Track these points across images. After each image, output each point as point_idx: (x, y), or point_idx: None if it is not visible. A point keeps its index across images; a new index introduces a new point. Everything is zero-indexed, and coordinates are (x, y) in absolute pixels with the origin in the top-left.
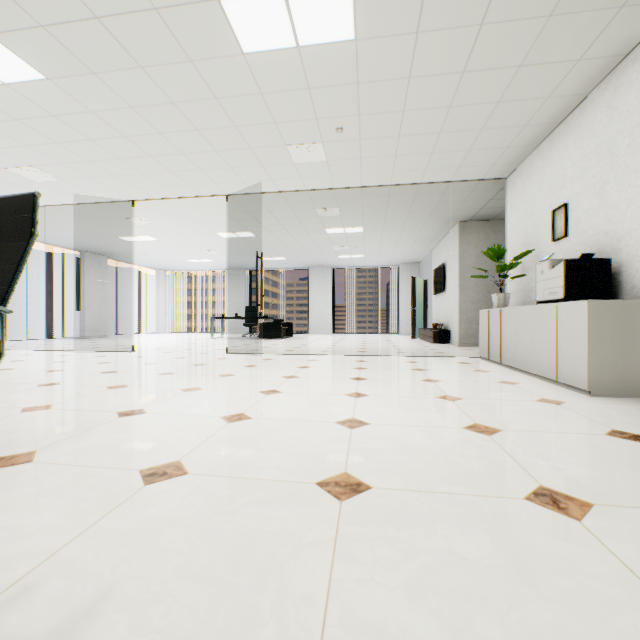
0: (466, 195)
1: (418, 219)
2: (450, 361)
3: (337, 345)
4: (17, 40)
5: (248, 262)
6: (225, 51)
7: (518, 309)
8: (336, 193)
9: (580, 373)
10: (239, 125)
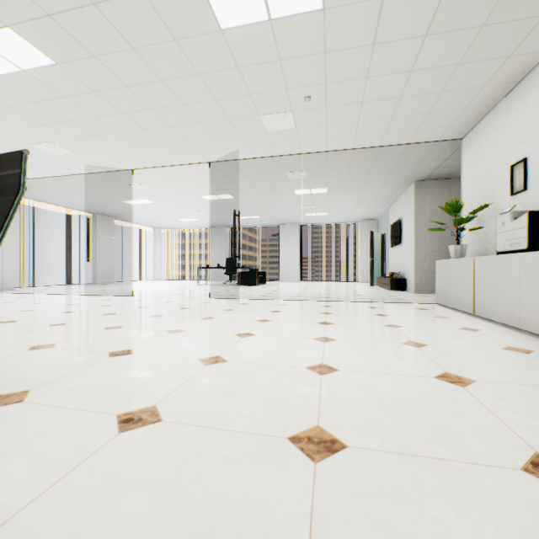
0: (422, 156)
1: (377, 180)
2: (409, 307)
3: (304, 291)
4: (30, 30)
5: (228, 220)
6: (205, 28)
7: (477, 259)
8: (304, 158)
9: None
10: (218, 98)
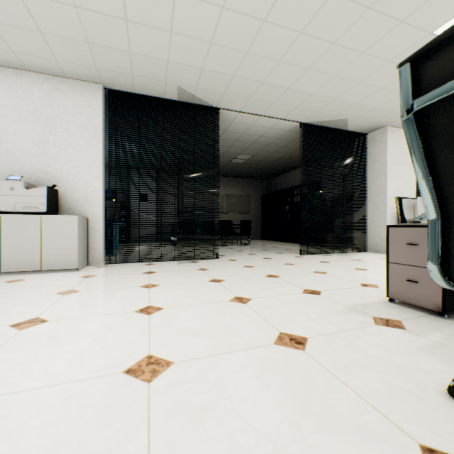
0: None
1: None
2: None
3: None
4: None
5: None
6: None
7: None
8: None
9: (72, 259)
10: None
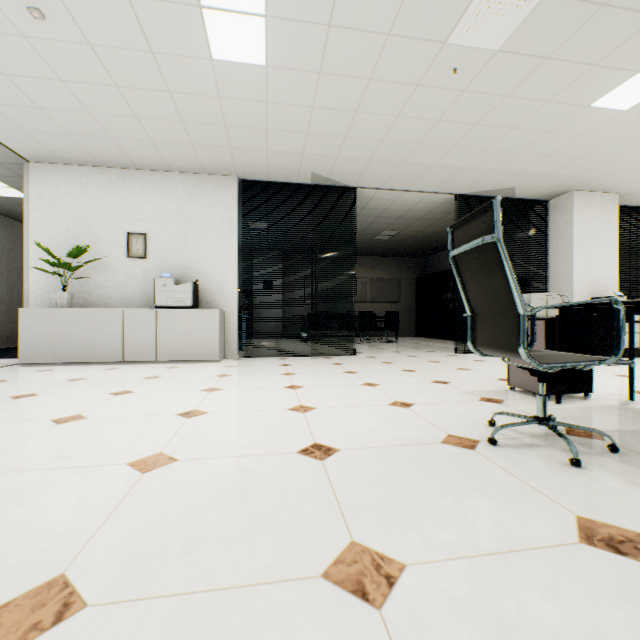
0: None
1: None
2: (24, 372)
3: None
4: None
5: None
6: None
7: (131, 311)
8: None
9: (213, 351)
10: None
